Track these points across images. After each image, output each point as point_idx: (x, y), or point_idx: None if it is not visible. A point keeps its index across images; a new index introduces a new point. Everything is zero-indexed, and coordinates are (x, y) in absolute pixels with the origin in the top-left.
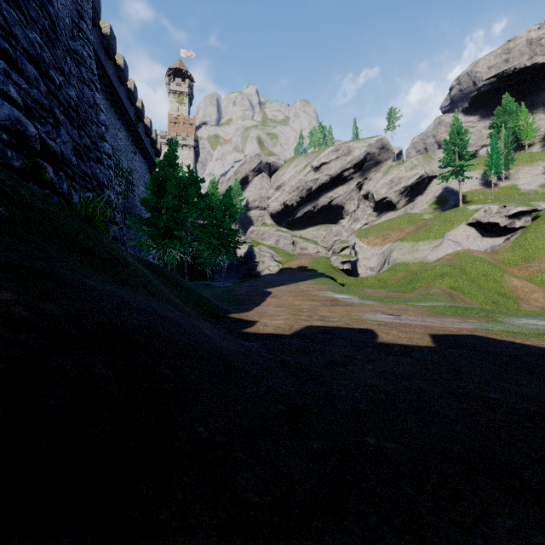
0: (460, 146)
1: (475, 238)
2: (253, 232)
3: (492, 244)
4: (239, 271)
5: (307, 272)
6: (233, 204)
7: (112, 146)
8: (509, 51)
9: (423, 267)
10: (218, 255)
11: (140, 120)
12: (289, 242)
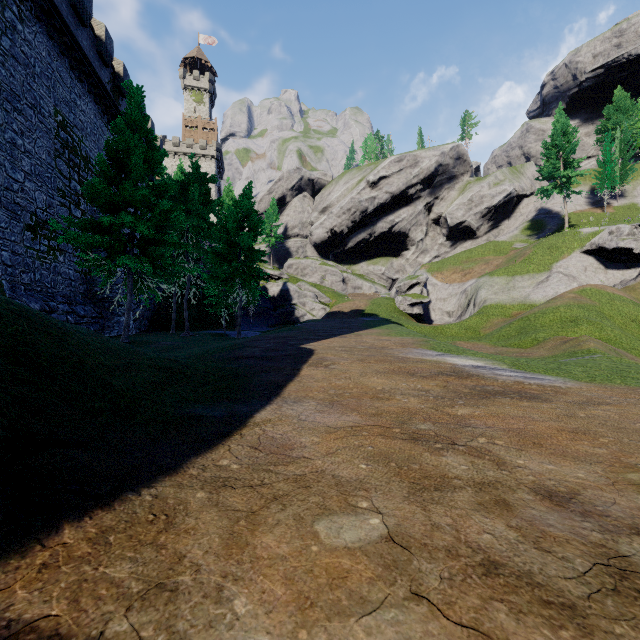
0: (566, 150)
1: (596, 271)
2: (291, 266)
3: (622, 279)
4: (271, 316)
5: (365, 318)
6: (255, 211)
7: (64, 117)
8: (622, 33)
9: (537, 310)
10: (230, 289)
11: (121, 93)
12: (339, 279)
